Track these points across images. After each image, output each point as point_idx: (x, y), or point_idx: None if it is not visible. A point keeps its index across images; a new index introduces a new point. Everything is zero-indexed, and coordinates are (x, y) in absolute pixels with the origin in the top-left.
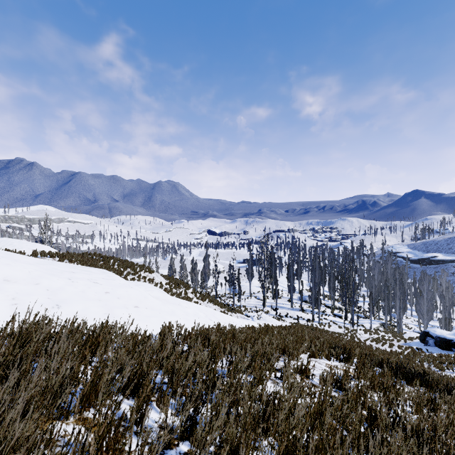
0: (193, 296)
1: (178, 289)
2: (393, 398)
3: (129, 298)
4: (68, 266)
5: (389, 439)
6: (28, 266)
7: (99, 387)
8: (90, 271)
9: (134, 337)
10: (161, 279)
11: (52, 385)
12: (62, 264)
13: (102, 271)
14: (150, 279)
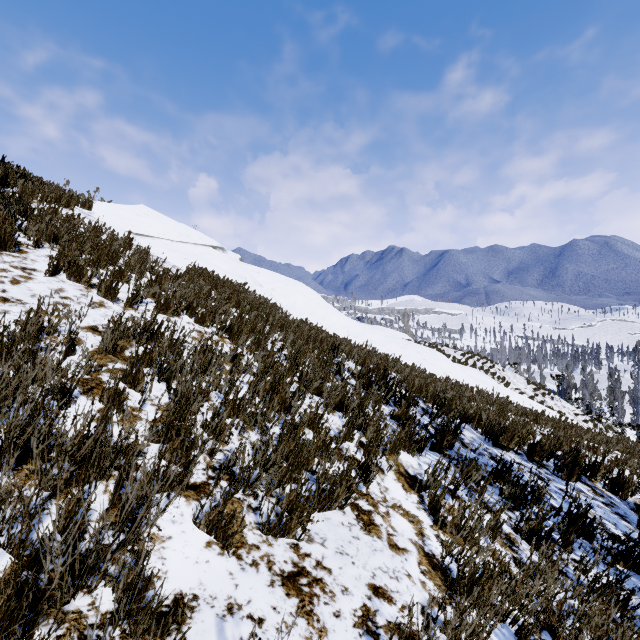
0: (569, 413)
1: (544, 398)
2: (622, 461)
3: (440, 367)
4: (405, 341)
5: (557, 453)
6: (380, 336)
7: (387, 363)
8: (420, 347)
9: (413, 364)
10: (519, 381)
11: (373, 354)
12: (401, 340)
13: (430, 349)
14: (500, 377)
